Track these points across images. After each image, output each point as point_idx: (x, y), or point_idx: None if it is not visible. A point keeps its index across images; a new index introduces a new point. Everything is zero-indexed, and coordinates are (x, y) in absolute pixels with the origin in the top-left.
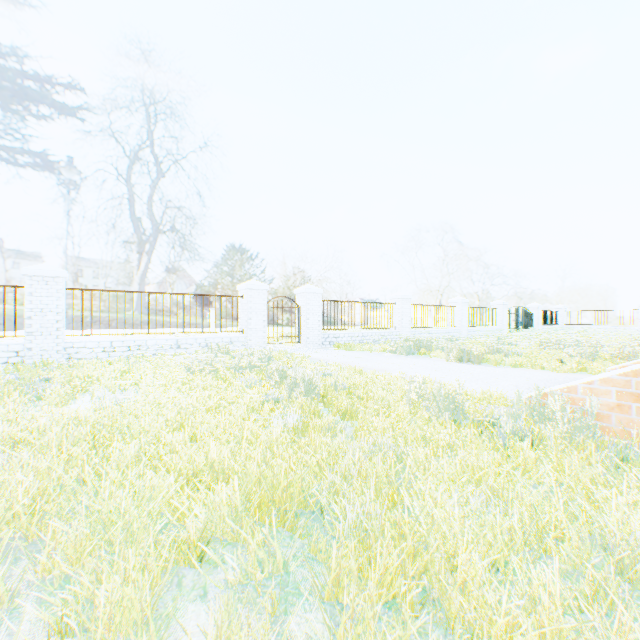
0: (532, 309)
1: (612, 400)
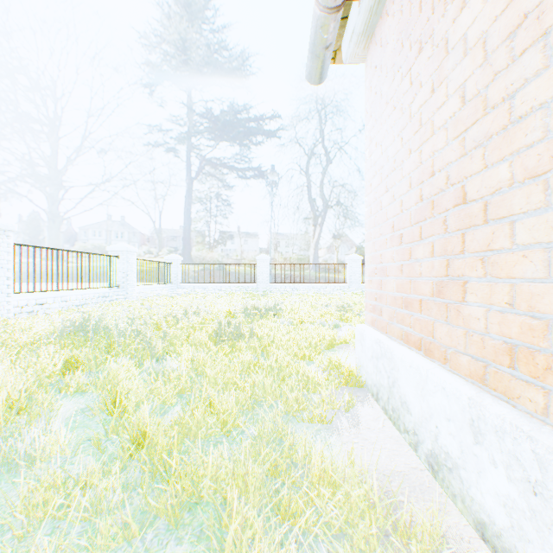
0: None
1: None
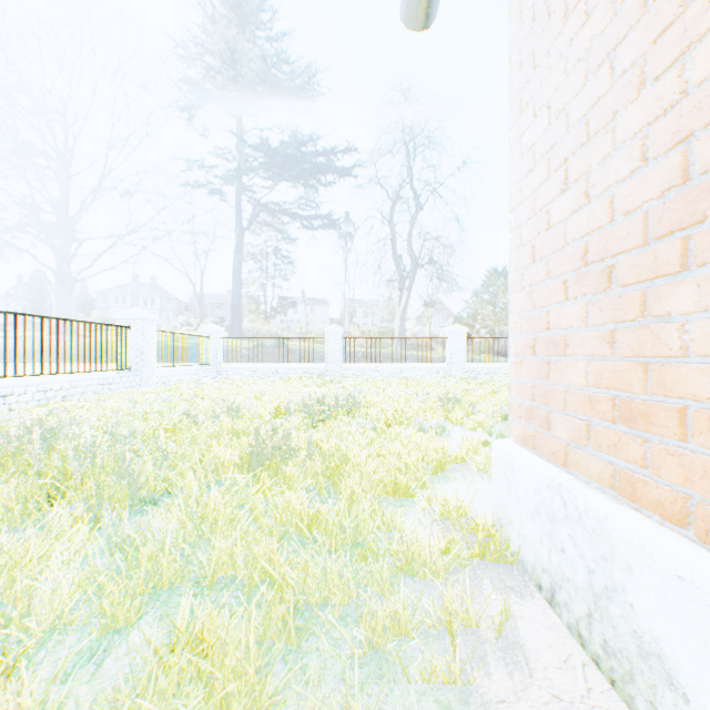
0: None
1: None
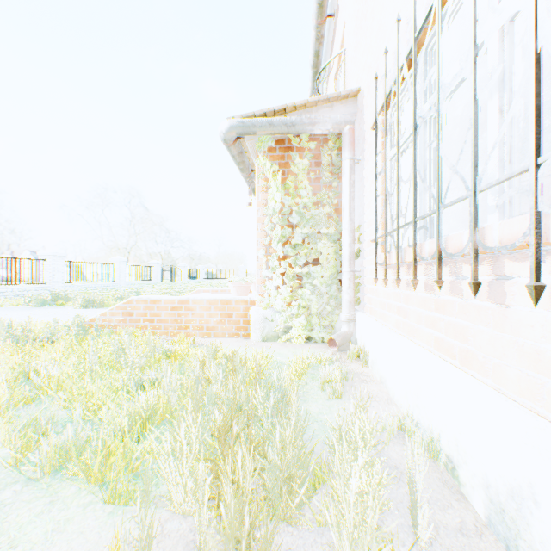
0: (182, 268)
1: (121, 317)
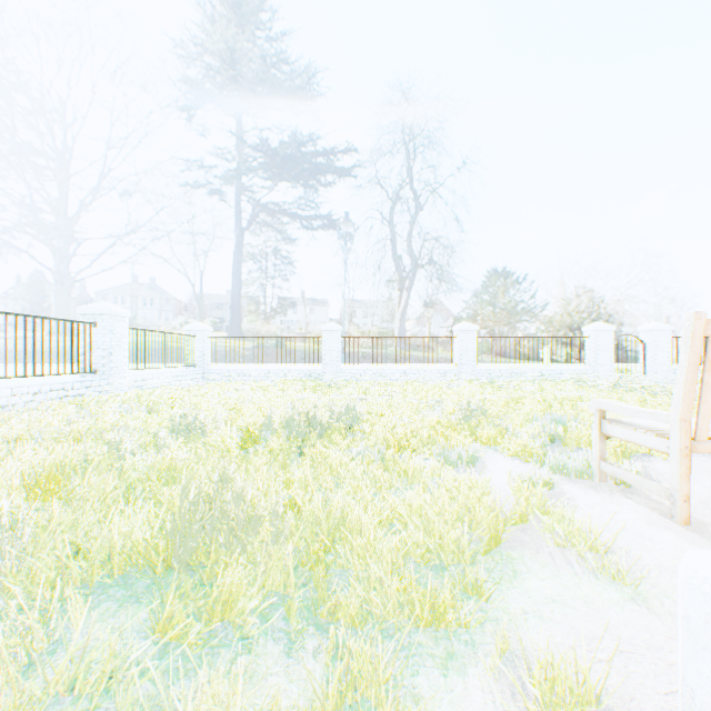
0: None
1: None
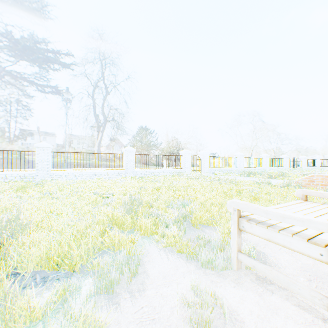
0: (301, 159)
1: (306, 182)
